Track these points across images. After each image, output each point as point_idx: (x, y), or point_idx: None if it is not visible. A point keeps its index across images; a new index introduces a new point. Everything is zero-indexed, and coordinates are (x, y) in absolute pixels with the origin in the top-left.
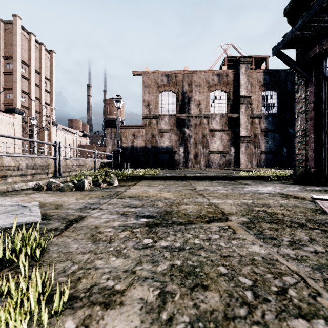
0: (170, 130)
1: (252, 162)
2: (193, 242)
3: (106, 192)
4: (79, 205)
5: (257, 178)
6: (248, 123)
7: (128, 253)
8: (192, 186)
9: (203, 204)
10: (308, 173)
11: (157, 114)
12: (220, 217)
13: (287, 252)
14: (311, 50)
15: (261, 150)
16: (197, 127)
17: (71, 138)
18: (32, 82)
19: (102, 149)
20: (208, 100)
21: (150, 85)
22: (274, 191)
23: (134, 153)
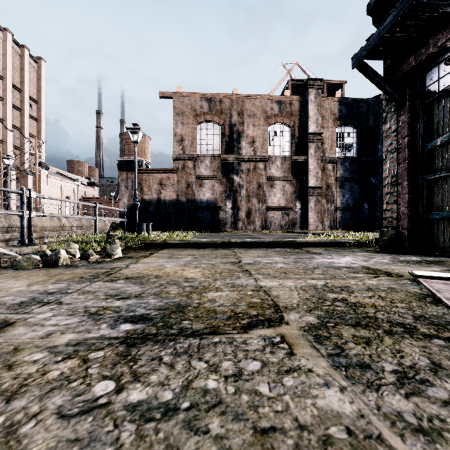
0: (213, 177)
1: (324, 222)
2: (204, 385)
3: (93, 270)
4: (23, 296)
5: (331, 244)
6: (319, 170)
7: (32, 436)
8: (236, 257)
9: (246, 288)
10: (401, 237)
11: (194, 153)
12: (270, 315)
13: (398, 406)
14: (404, 63)
15: (336, 206)
16: (250, 173)
17: (70, 187)
18: (8, 102)
19: (118, 203)
20: (266, 137)
21: (184, 112)
22: (356, 264)
23: (161, 209)
